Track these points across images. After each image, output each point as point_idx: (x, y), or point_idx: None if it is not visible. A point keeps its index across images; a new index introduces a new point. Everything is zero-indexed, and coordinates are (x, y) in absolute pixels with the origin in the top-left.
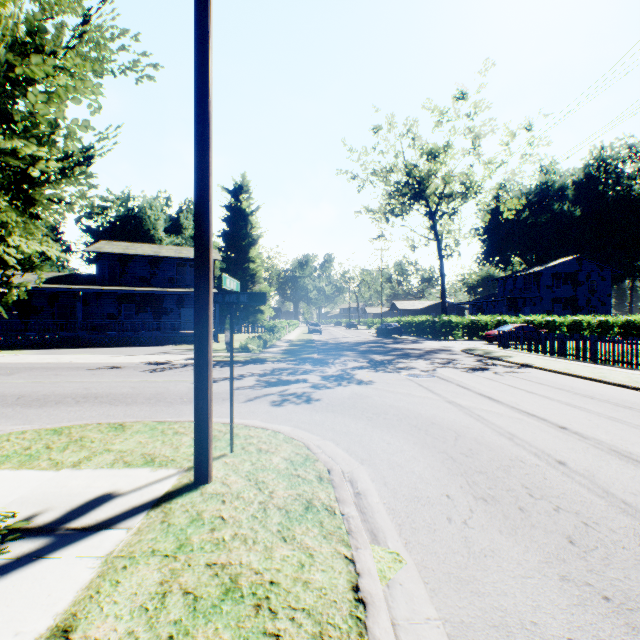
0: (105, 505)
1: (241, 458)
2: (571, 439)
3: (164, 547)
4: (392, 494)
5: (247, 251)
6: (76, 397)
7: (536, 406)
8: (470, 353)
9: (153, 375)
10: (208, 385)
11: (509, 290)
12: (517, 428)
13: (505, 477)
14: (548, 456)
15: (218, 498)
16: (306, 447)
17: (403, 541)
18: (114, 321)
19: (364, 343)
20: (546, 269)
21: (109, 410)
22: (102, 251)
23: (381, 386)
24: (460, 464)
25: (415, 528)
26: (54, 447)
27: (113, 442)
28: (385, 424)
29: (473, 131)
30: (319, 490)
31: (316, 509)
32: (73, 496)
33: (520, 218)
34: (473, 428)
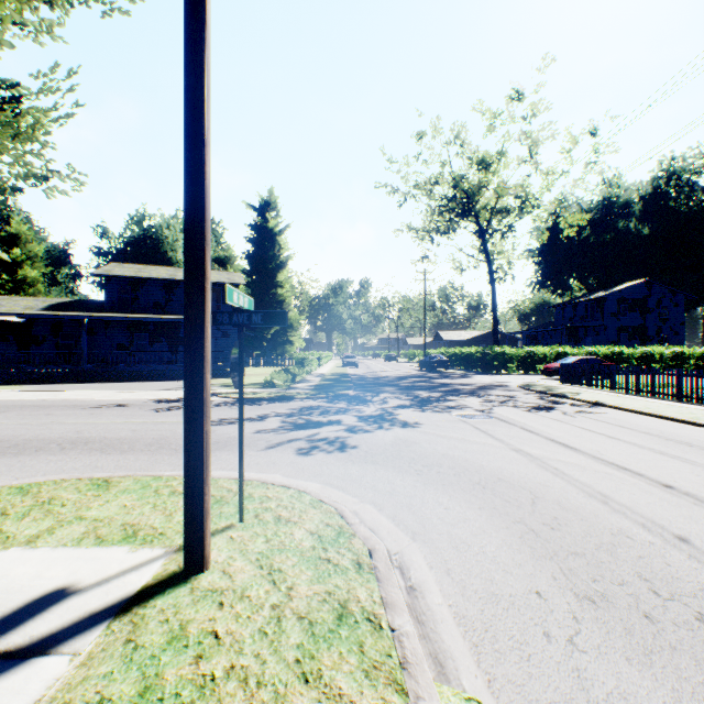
0: (51, 610)
1: (252, 531)
2: (684, 503)
3: (119, 693)
4: (459, 590)
5: (275, 275)
6: (63, 442)
7: (625, 456)
8: (529, 389)
9: (160, 415)
10: (203, 436)
11: (568, 318)
12: (609, 487)
13: (612, 562)
14: (662, 529)
15: (214, 598)
16: (339, 515)
17: (485, 677)
18: (125, 353)
19: (406, 377)
20: (611, 294)
21: (98, 460)
22: (111, 274)
23: (430, 429)
24: (546, 541)
25: (500, 652)
26: (11, 513)
27: (89, 506)
28: (439, 480)
29: (530, 136)
30: (357, 585)
31: (353, 619)
32: (11, 593)
33: (580, 237)
34: (553, 486)
